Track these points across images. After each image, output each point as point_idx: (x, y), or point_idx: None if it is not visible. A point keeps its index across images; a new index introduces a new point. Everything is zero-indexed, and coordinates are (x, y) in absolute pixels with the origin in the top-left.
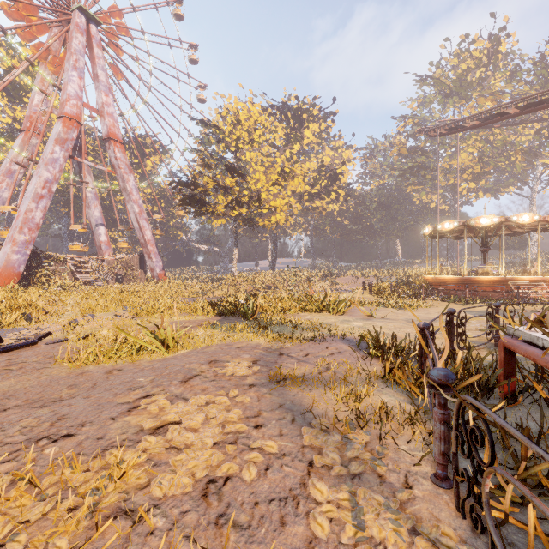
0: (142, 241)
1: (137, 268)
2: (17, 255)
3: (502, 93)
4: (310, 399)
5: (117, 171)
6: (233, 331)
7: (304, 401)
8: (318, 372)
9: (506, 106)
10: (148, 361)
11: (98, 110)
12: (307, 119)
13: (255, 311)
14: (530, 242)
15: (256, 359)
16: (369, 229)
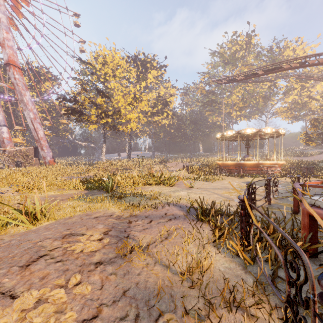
0: (36, 138)
1: (33, 157)
2: None
3: (252, 65)
4: (156, 283)
5: (16, 88)
6: (95, 202)
7: (149, 282)
8: (160, 240)
9: (257, 70)
10: (11, 235)
11: None
12: (150, 67)
13: (113, 186)
14: (265, 144)
15: (108, 229)
16: (185, 135)
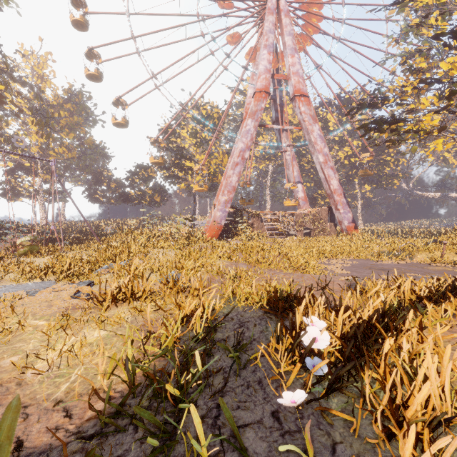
0: (328, 192)
1: (326, 221)
2: (220, 212)
3: None
4: None
5: (302, 126)
6: None
7: None
8: None
9: None
10: None
11: (287, 75)
12: None
13: None
14: None
15: None
16: None
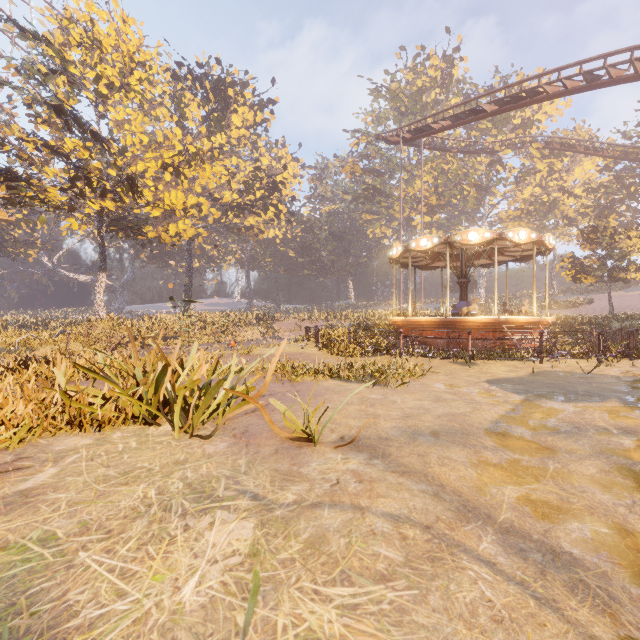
0: None
1: None
2: None
3: None
4: None
5: None
6: None
7: None
8: None
9: (479, 106)
10: None
11: None
12: (235, 98)
13: None
14: (479, 284)
15: None
16: (318, 262)
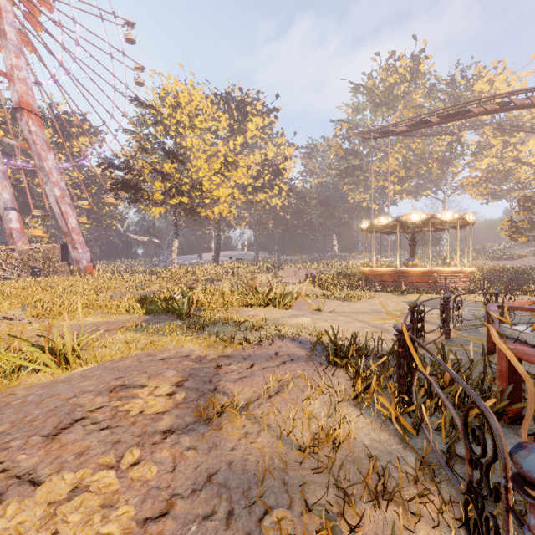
0: (65, 229)
1: (59, 260)
2: None
3: (422, 107)
4: (260, 463)
5: (31, 147)
6: (162, 334)
7: (250, 461)
8: (268, 396)
9: (429, 116)
10: (27, 387)
11: (5, 73)
12: (251, 112)
13: (191, 308)
14: (443, 239)
15: (184, 378)
16: (309, 224)
